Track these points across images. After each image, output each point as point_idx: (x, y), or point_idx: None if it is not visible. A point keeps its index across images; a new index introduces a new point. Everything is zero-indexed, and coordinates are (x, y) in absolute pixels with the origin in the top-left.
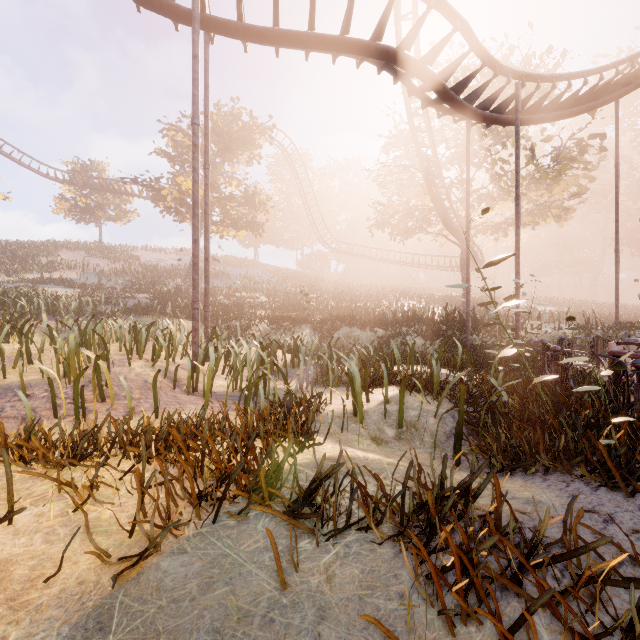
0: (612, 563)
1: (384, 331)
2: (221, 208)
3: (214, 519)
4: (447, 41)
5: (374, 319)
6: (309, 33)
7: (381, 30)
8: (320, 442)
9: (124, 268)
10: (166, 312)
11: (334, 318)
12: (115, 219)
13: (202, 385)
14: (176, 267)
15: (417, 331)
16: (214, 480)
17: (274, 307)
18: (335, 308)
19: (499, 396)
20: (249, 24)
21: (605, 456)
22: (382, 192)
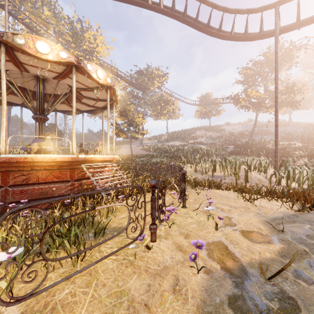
0: None
1: None
2: (271, 99)
3: None
4: None
5: None
6: None
7: None
8: None
9: (220, 135)
10: (245, 153)
11: None
12: (215, 115)
13: (281, 183)
14: (243, 132)
15: None
16: None
17: (308, 149)
18: None
19: None
20: (303, 20)
21: None
22: None
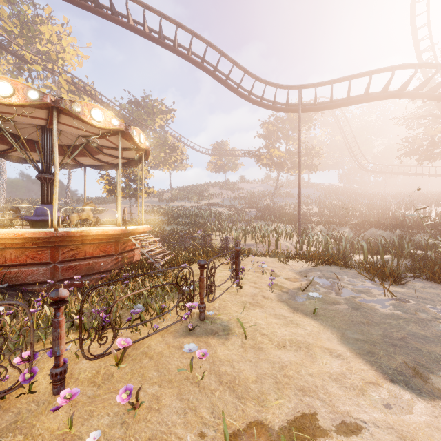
0: (391, 264)
1: (400, 231)
2: (292, 161)
3: (325, 265)
4: (431, 78)
5: (396, 223)
6: (347, 101)
7: (386, 89)
8: (349, 259)
9: (239, 195)
10: (269, 219)
11: (365, 223)
12: (232, 169)
13: (303, 249)
14: (263, 192)
15: (425, 232)
16: (325, 258)
17: (324, 215)
18: (368, 215)
19: (430, 258)
20: (319, 106)
21: (432, 265)
22: (408, 133)
